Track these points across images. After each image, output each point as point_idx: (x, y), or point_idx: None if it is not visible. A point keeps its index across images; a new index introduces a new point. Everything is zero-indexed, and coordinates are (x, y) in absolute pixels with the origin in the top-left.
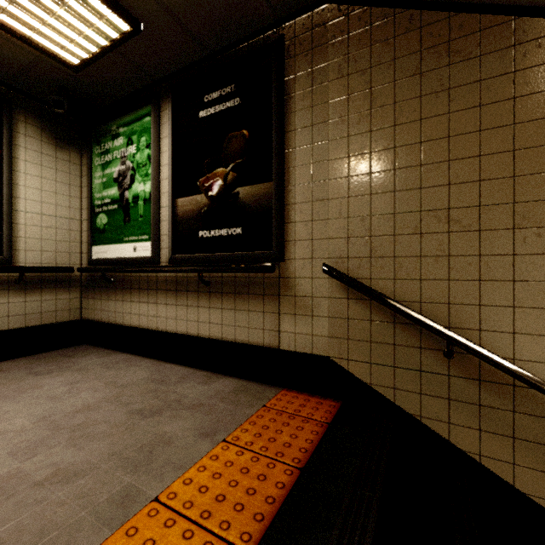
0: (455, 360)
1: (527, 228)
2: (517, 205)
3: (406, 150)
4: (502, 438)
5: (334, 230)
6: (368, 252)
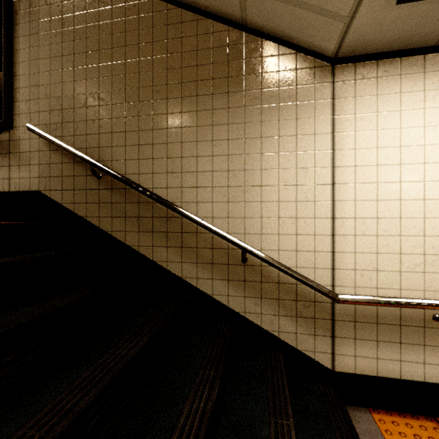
0: (102, 180)
1: (130, 103)
2: (126, 90)
3: (80, 56)
4: (121, 219)
5: (42, 106)
6: (61, 120)
